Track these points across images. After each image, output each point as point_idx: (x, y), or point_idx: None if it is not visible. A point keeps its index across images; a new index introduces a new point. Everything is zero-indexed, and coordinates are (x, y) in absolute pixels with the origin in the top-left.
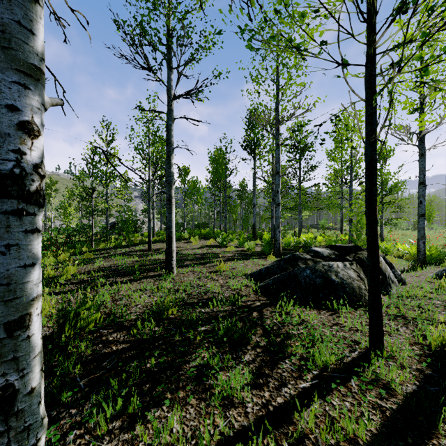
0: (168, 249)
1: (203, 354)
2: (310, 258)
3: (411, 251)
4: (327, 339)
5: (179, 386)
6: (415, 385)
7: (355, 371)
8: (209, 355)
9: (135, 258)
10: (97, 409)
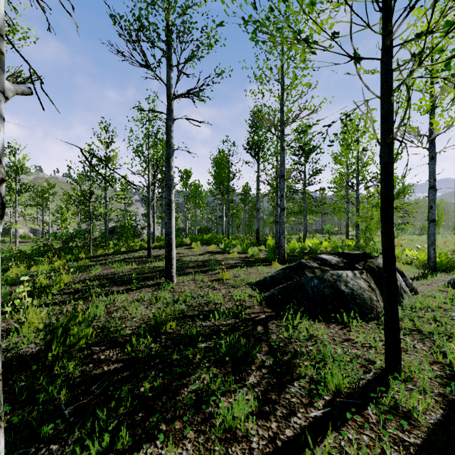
0: (167, 257)
1: (203, 375)
2: (317, 267)
3: (420, 257)
4: (339, 358)
5: (175, 415)
6: (439, 414)
7: (371, 397)
8: (210, 377)
9: (133, 266)
10: (82, 444)
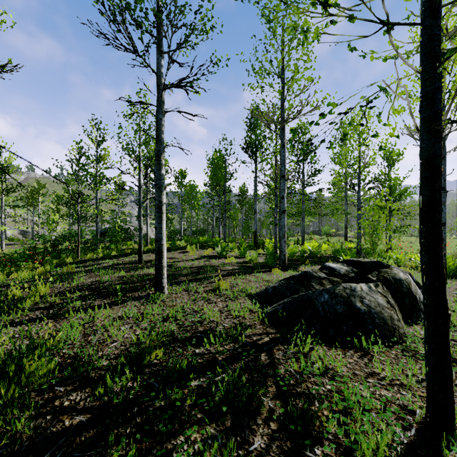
0: (157, 265)
1: (194, 435)
2: (325, 277)
3: None
4: (369, 408)
5: None
6: None
7: None
8: (202, 438)
9: (122, 273)
10: None
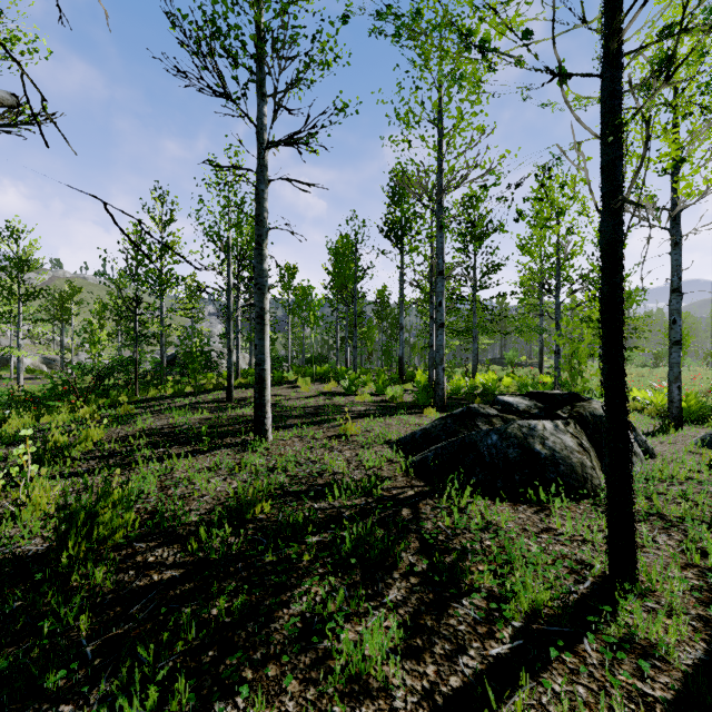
0: (258, 400)
1: (315, 588)
2: (497, 415)
3: (656, 401)
4: (535, 560)
5: (269, 654)
6: (701, 649)
7: (588, 622)
8: (325, 591)
9: (205, 415)
10: (113, 704)
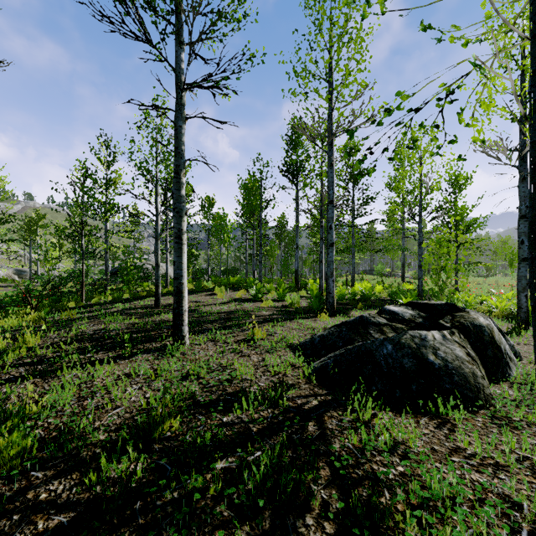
0: (176, 309)
1: None
2: (386, 323)
3: (500, 305)
4: (461, 502)
5: None
6: None
7: None
8: None
9: (133, 320)
10: None
